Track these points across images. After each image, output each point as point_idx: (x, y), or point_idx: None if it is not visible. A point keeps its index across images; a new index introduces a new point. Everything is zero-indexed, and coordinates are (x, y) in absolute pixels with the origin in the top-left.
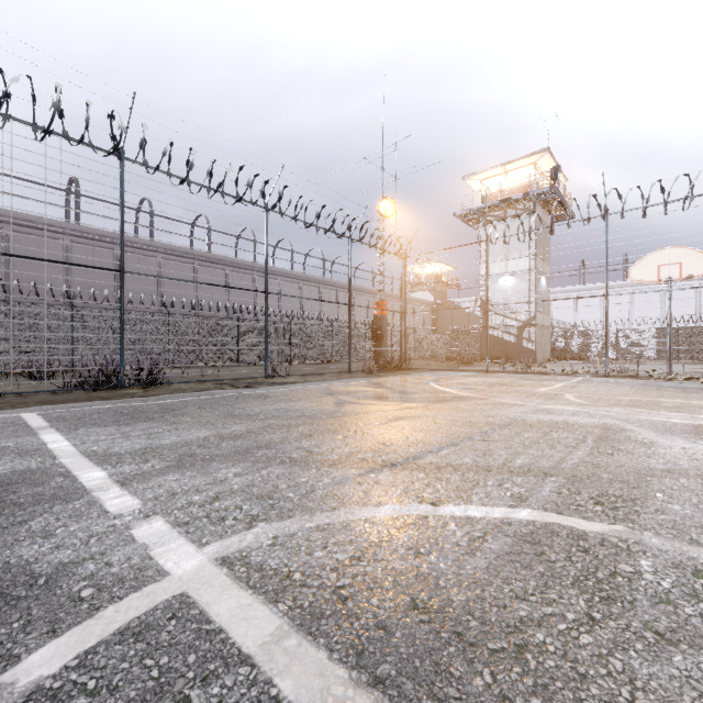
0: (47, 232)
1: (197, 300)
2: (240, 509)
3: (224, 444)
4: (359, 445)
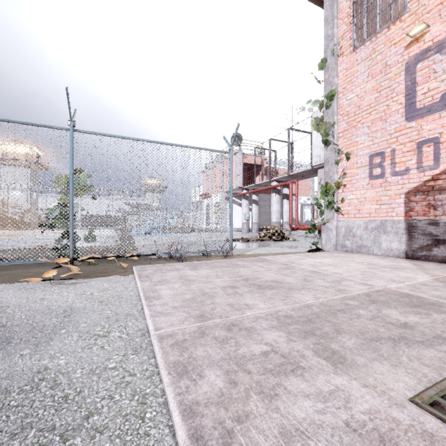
0: None
1: None
2: None
3: None
4: None
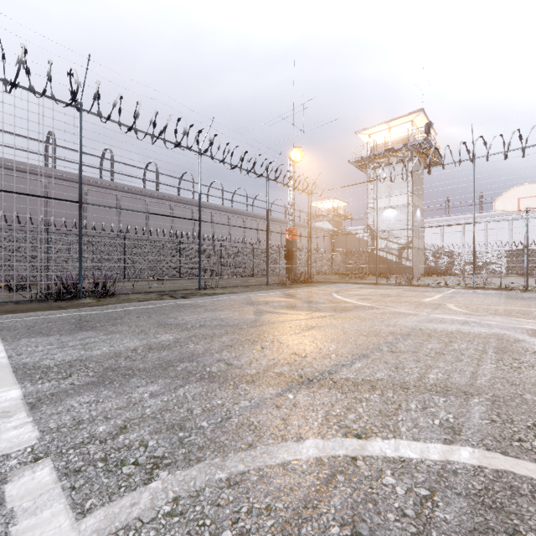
0: (30, 174)
1: (148, 228)
2: (144, 446)
3: (150, 355)
4: (276, 357)
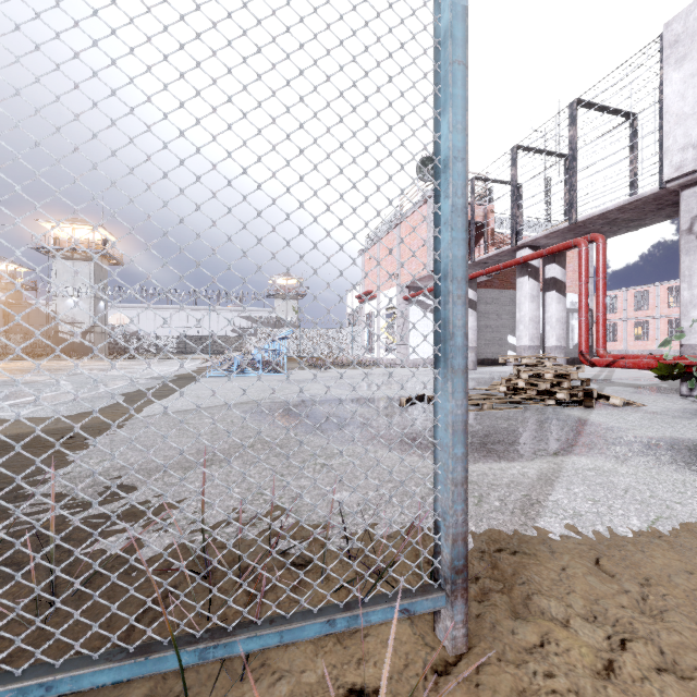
0: None
1: None
2: None
3: None
4: None
